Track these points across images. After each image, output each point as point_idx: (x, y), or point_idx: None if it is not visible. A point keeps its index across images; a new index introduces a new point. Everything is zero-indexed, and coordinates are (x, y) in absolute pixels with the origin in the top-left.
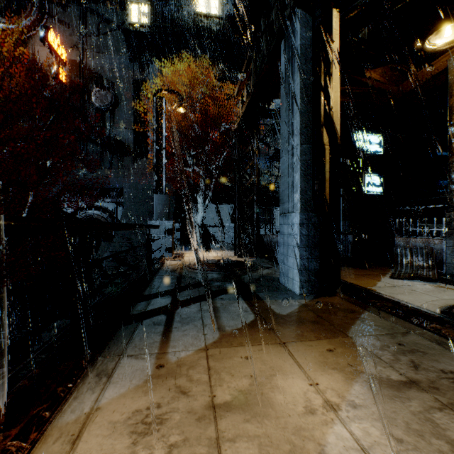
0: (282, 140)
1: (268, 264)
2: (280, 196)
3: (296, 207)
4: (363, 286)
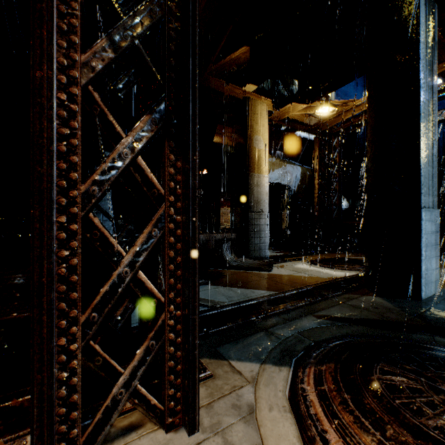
0: (423, 111)
1: (287, 322)
2: (420, 183)
3: (435, 203)
4: (327, 279)
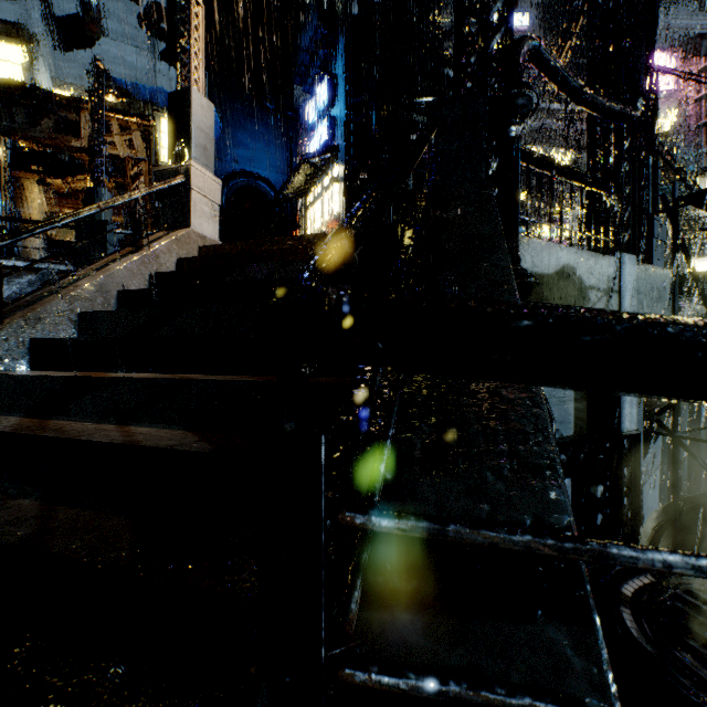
0: None
1: None
2: None
3: None
4: None
